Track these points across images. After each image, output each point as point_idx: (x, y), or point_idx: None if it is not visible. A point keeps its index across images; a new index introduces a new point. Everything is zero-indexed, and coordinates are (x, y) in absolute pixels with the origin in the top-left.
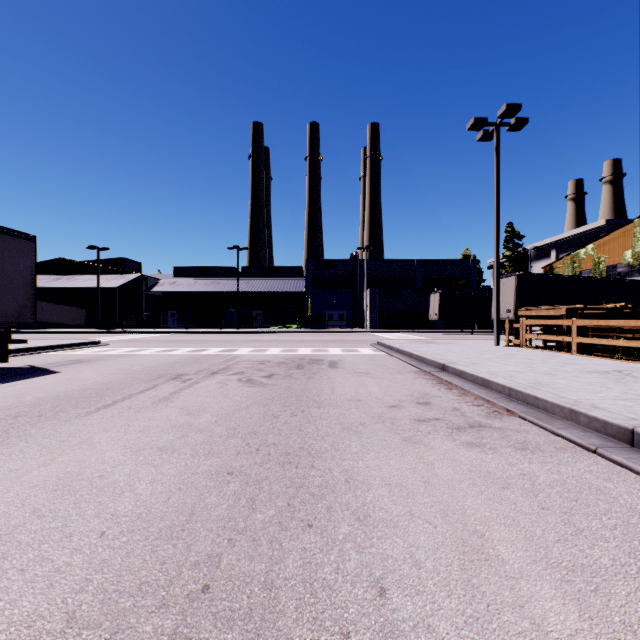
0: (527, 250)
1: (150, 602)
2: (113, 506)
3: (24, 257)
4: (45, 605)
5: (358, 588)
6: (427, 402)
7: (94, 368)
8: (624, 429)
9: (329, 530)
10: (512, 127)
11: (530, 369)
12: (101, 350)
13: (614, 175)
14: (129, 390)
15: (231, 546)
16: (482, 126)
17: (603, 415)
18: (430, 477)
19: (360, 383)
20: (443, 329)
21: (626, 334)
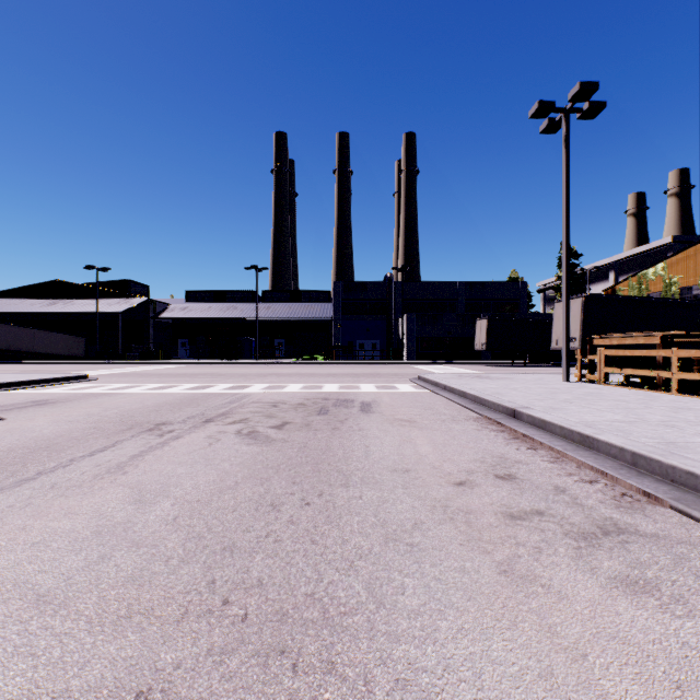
0: (585, 270)
1: None
2: None
3: None
4: None
5: None
6: (510, 474)
7: (54, 413)
8: None
9: None
10: (585, 114)
11: (638, 418)
12: (83, 387)
13: (681, 187)
14: (75, 451)
15: None
16: (548, 112)
17: None
18: None
19: (404, 438)
20: (490, 360)
21: None
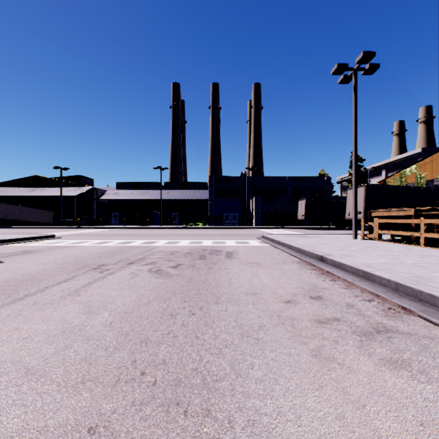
0: (367, 169)
1: None
2: None
3: None
4: None
5: None
6: (319, 296)
7: (34, 258)
8: None
9: None
10: (366, 71)
11: (399, 261)
12: (52, 242)
13: (427, 117)
14: (48, 281)
15: None
16: (343, 70)
17: None
18: None
19: (253, 274)
20: (307, 226)
21: None
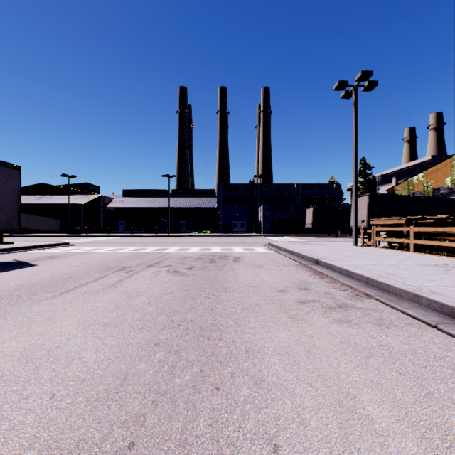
0: (375, 177)
1: None
2: (64, 372)
3: (12, 181)
4: None
5: (256, 445)
6: (306, 288)
7: (62, 262)
8: None
9: (233, 393)
10: (366, 88)
11: (381, 263)
12: (69, 249)
13: (437, 124)
14: (86, 279)
15: (154, 407)
16: (344, 87)
17: (440, 298)
18: (311, 347)
19: (256, 273)
20: (315, 234)
21: (450, 237)
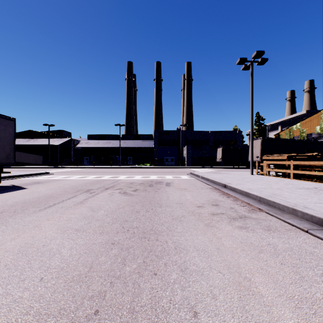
0: (266, 126)
1: (65, 321)
2: (48, 262)
3: (9, 129)
4: (5, 322)
5: (182, 312)
6: (217, 204)
7: (45, 186)
8: (322, 219)
9: (166, 277)
10: (259, 63)
11: (269, 187)
12: (49, 177)
13: (310, 88)
14: (62, 198)
15: (112, 286)
16: (244, 62)
17: (310, 212)
18: (220, 246)
19: (182, 194)
20: (224, 166)
21: (318, 169)
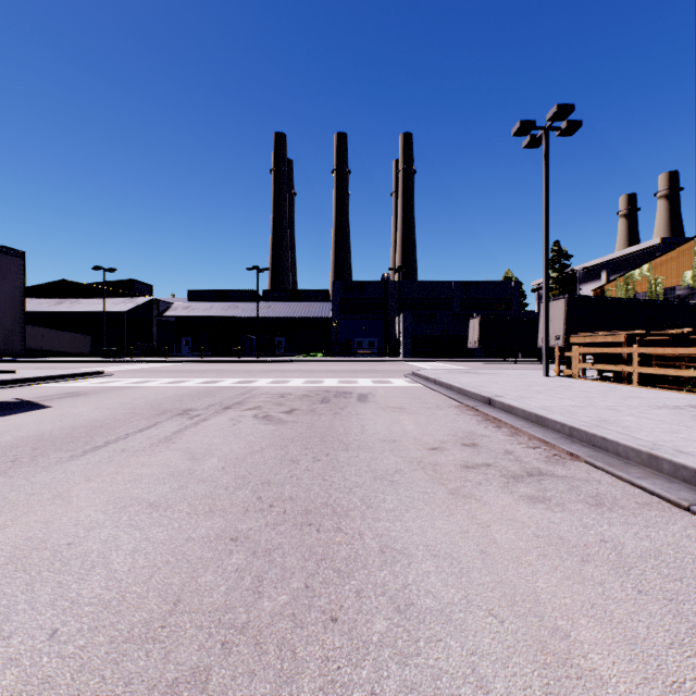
0: (576, 271)
1: None
2: (76, 589)
3: (11, 276)
4: None
5: None
6: (474, 443)
7: (91, 402)
8: None
9: (359, 627)
10: (563, 131)
11: (590, 404)
12: (103, 381)
13: (670, 189)
14: (126, 428)
15: (225, 654)
16: (529, 130)
17: (693, 462)
18: (487, 545)
19: (394, 420)
20: (483, 358)
21: None
